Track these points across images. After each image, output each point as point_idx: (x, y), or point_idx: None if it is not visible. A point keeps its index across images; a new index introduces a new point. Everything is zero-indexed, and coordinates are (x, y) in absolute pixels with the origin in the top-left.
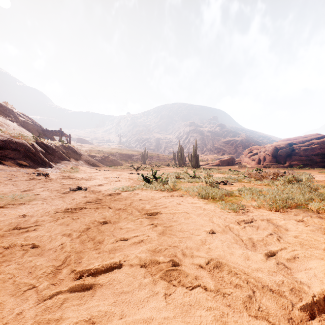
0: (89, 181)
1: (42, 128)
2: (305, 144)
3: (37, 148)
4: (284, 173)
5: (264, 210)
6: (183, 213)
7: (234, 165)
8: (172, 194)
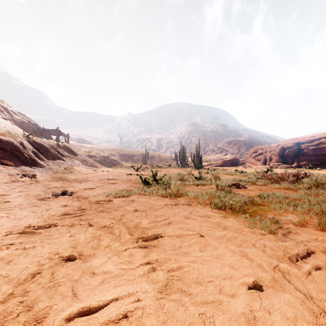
0: (80, 183)
1: (38, 127)
2: (314, 144)
3: (27, 147)
4: (305, 174)
5: (313, 230)
6: (195, 235)
7: (239, 165)
8: (177, 202)
